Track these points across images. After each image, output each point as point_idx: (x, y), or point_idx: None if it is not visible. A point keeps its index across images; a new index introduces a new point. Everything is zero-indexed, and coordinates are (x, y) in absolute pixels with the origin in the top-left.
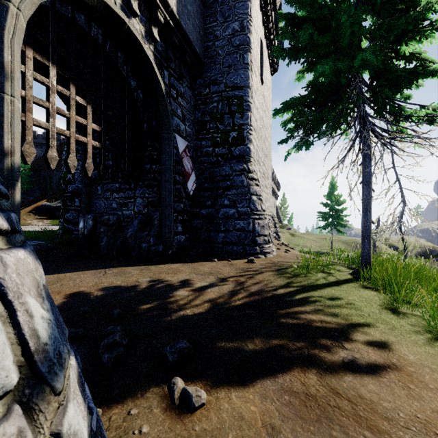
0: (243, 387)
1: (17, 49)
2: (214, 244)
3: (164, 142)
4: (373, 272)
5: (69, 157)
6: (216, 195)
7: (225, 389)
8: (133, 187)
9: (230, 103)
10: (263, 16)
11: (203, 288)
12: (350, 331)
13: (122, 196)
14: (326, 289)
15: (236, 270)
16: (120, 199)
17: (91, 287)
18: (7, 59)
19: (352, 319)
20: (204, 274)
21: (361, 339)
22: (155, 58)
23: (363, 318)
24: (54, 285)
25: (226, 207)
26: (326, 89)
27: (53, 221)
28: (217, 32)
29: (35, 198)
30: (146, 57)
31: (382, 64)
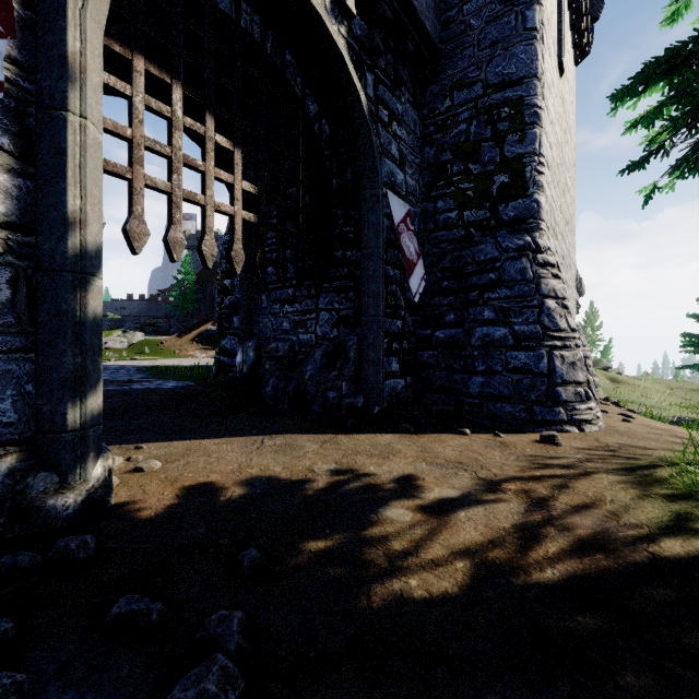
0: None
1: (93, 31)
2: (462, 398)
3: (366, 205)
4: None
5: (204, 241)
6: (466, 301)
7: None
8: (315, 292)
9: (495, 118)
10: None
11: (447, 506)
12: None
13: (297, 310)
14: None
15: (518, 461)
16: (295, 314)
17: (229, 474)
18: (73, 47)
19: None
20: (446, 464)
21: None
22: (348, 50)
23: None
24: (175, 462)
25: (486, 325)
26: None
27: None
28: None
29: (200, 321)
30: (333, 46)
31: None
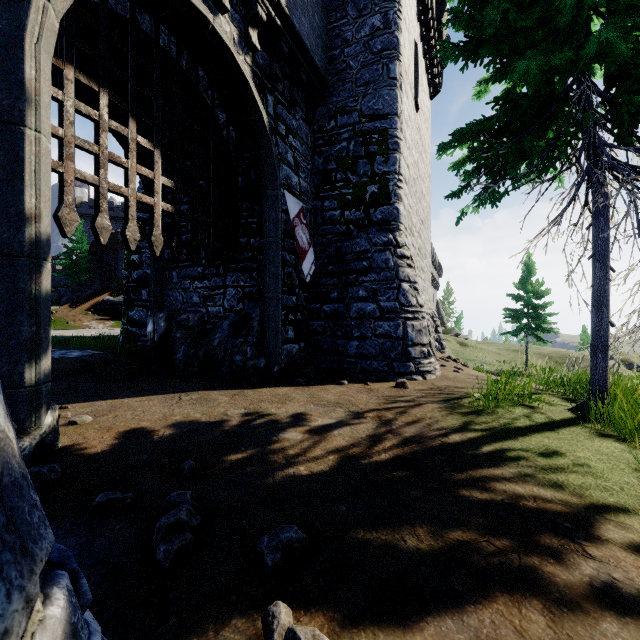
0: (403, 631)
1: (45, 60)
2: (343, 358)
3: (267, 202)
4: (615, 408)
5: (127, 227)
6: (346, 282)
7: (368, 632)
8: (223, 271)
9: (368, 141)
10: (418, 7)
11: (326, 428)
12: (593, 520)
13: (206, 286)
14: (532, 436)
15: (378, 400)
16: (204, 290)
17: (156, 421)
18: (29, 74)
19: (591, 495)
20: (328, 404)
21: (617, 539)
22: (253, 76)
23: (611, 494)
24: (104, 416)
25: (361, 301)
26: (529, 105)
27: (118, 323)
28: (347, 33)
29: (95, 291)
30: (240, 74)
31: (628, 57)
